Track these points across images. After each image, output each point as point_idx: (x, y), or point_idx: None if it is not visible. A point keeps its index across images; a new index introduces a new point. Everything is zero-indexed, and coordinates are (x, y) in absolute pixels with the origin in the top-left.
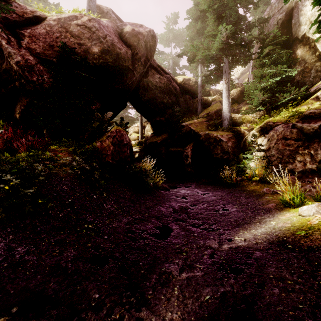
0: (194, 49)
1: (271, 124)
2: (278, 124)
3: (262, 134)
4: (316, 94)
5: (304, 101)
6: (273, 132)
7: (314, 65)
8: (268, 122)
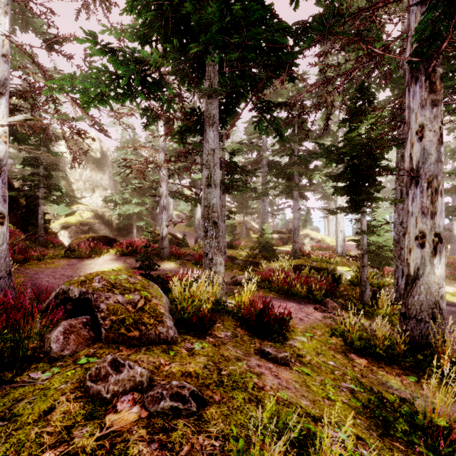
0: (17, 162)
1: (69, 224)
2: (72, 225)
3: (63, 228)
4: (79, 212)
5: (72, 212)
6: (71, 229)
7: (70, 193)
8: (66, 223)
